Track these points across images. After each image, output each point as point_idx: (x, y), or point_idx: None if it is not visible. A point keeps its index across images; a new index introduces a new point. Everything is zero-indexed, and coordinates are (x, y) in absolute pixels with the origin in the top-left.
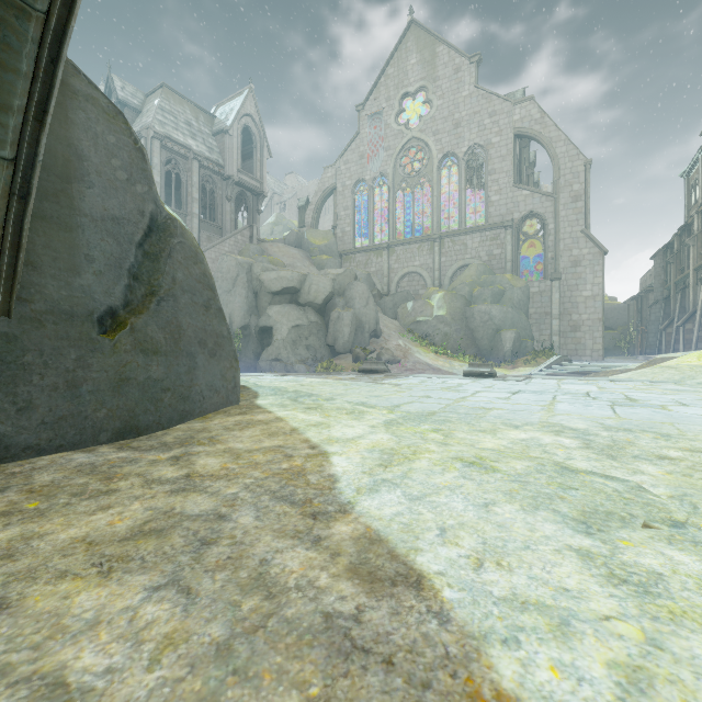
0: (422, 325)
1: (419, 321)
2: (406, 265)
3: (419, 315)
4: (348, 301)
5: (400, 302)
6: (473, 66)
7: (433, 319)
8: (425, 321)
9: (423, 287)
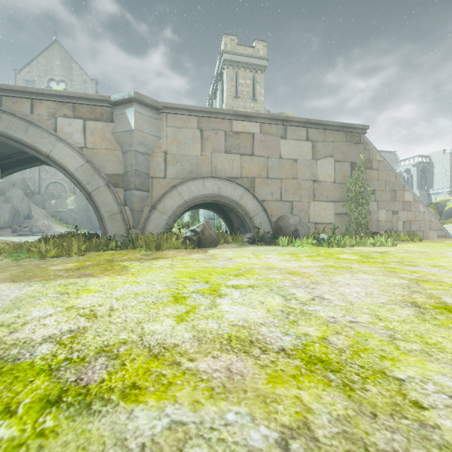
0: (61, 213)
1: (59, 211)
2: (52, 178)
3: (59, 207)
4: (8, 198)
5: (48, 199)
6: (93, 84)
7: (68, 210)
8: (63, 211)
9: (64, 191)
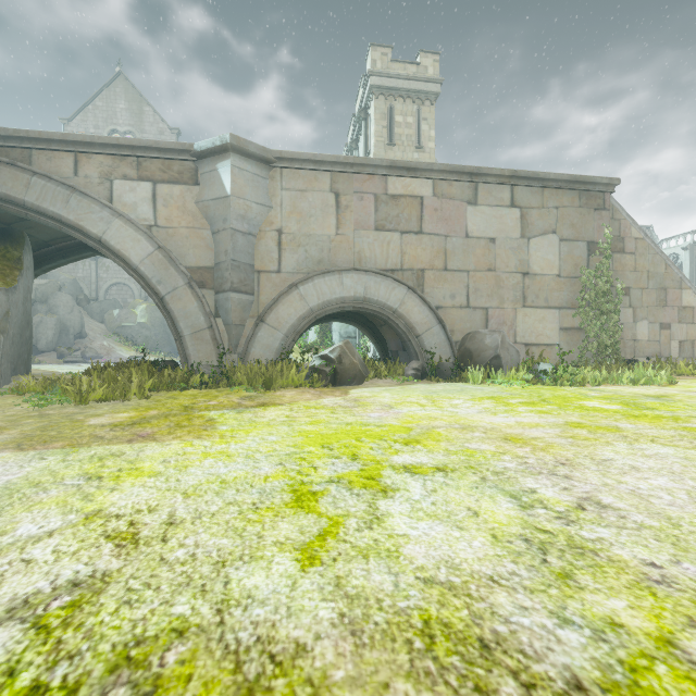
0: (127, 329)
1: (124, 326)
2: (115, 277)
3: (125, 321)
4: (52, 308)
5: (108, 308)
6: (174, 136)
7: (137, 325)
8: (129, 326)
9: (132, 297)
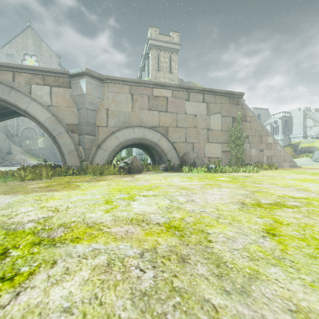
0: (33, 150)
1: (32, 149)
2: (27, 124)
3: (32, 146)
4: None
5: (23, 140)
6: (57, 58)
7: (38, 148)
8: (34, 149)
9: (36, 134)
